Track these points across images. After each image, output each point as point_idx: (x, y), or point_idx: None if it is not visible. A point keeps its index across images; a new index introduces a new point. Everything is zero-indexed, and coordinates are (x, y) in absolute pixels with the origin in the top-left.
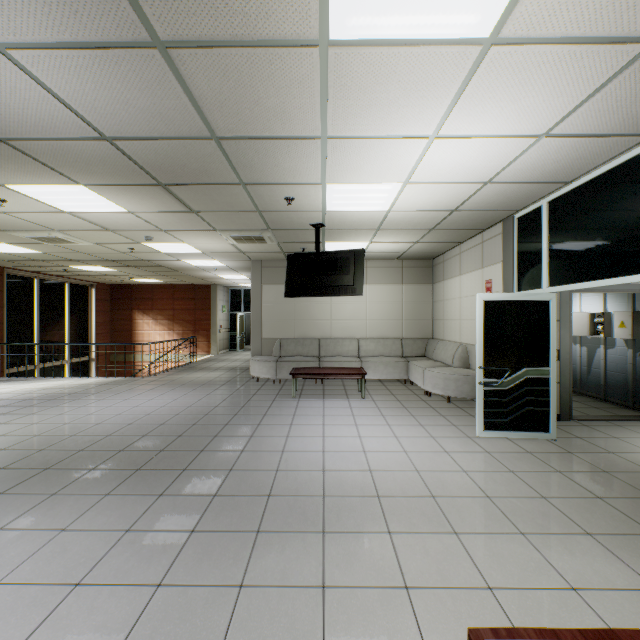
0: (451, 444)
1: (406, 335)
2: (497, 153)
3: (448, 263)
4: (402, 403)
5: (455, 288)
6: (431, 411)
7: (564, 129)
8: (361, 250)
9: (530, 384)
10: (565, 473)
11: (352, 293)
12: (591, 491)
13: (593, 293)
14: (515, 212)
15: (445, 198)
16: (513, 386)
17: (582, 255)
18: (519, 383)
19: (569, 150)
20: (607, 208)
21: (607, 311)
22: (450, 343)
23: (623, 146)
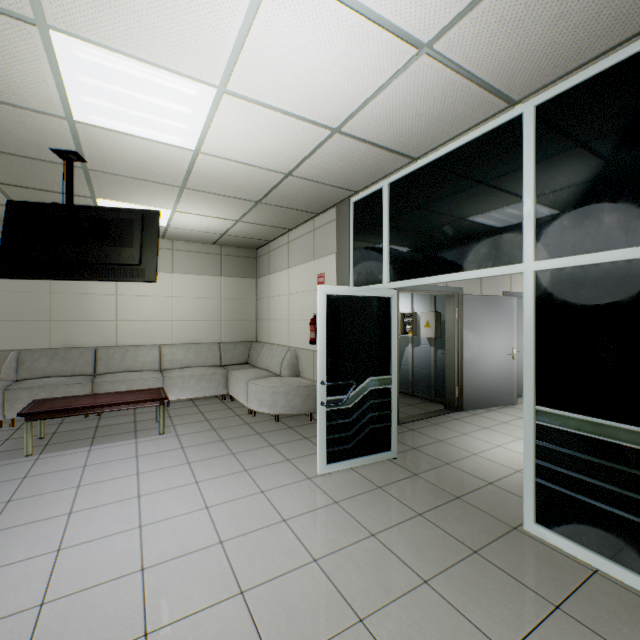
0: (289, 500)
1: (226, 338)
2: (362, 65)
3: (275, 254)
4: (219, 433)
5: (283, 283)
6: (258, 440)
7: (451, 44)
8: (154, 212)
9: (374, 397)
10: (427, 515)
11: (138, 277)
12: (463, 541)
13: (403, 295)
14: (352, 194)
15: (280, 146)
16: (357, 402)
17: (428, 245)
18: (363, 397)
19: (438, 97)
20: (457, 191)
21: (414, 312)
22: (278, 347)
23: (484, 113)
